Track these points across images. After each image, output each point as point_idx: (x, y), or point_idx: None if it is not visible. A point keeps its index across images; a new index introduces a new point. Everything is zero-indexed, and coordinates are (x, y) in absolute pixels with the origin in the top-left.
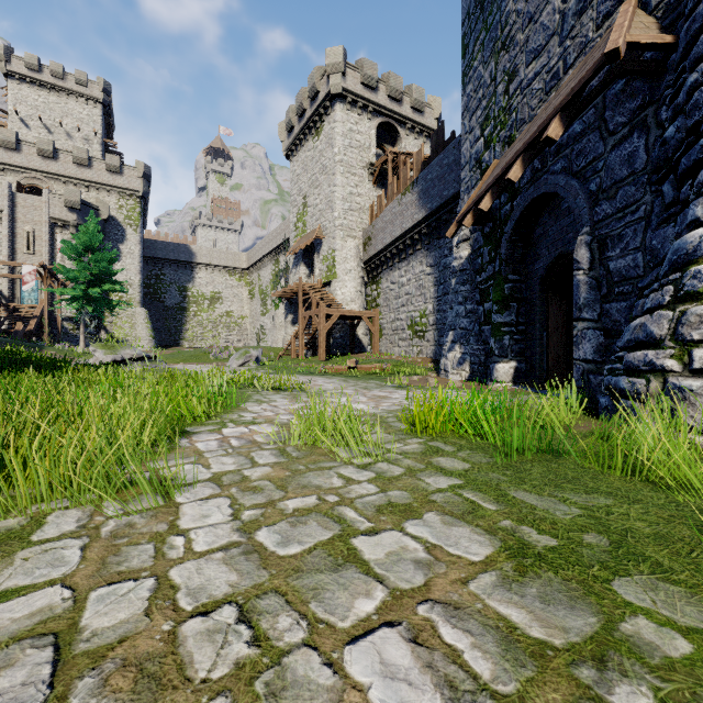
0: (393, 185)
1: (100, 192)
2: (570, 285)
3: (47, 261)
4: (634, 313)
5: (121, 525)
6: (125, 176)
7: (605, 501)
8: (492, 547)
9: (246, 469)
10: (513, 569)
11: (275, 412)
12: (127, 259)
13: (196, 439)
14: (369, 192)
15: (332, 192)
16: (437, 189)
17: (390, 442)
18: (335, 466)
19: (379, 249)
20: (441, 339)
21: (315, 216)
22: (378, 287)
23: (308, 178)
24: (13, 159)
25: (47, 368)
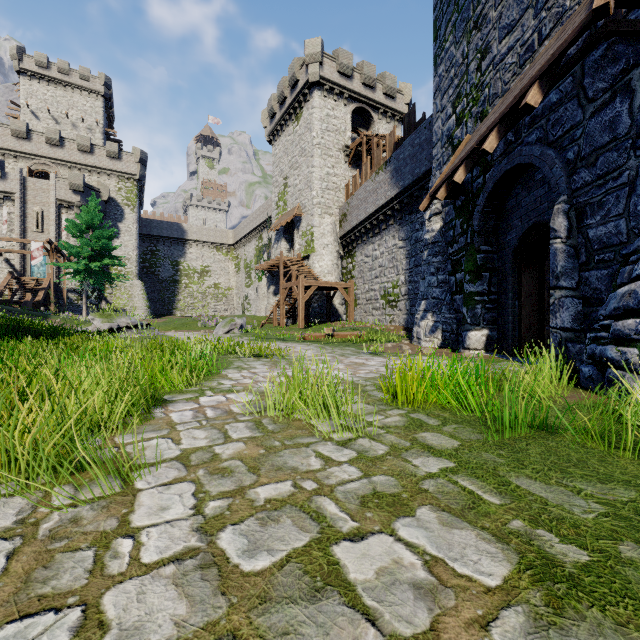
0: (367, 165)
1: (101, 176)
2: (543, 254)
3: (54, 239)
4: (619, 280)
5: (65, 520)
6: (124, 161)
7: (627, 493)
8: (508, 563)
9: (218, 445)
10: (544, 602)
11: (254, 379)
12: (126, 237)
13: (171, 409)
14: (345, 173)
15: (310, 173)
16: (409, 167)
17: (370, 413)
18: (313, 442)
19: (354, 225)
20: (412, 309)
21: (295, 196)
22: (353, 260)
23: (288, 160)
24: (24, 147)
25: (47, 335)
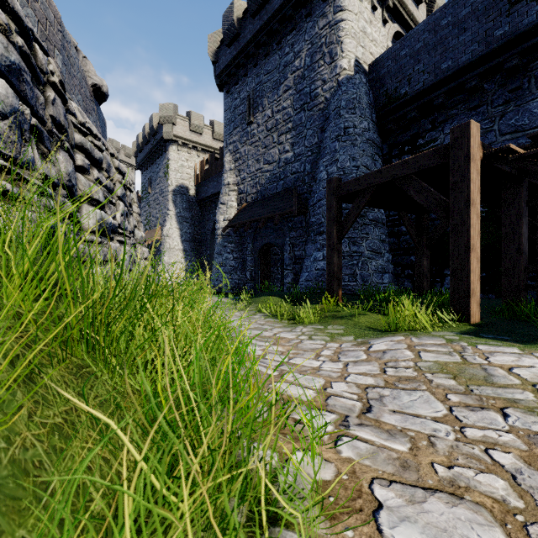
0: None
1: None
2: None
3: None
4: None
5: None
6: None
7: None
8: None
9: None
10: None
11: None
12: None
13: None
14: None
15: None
16: None
17: None
18: None
19: None
20: None
21: None
22: None
23: None
24: None
25: None
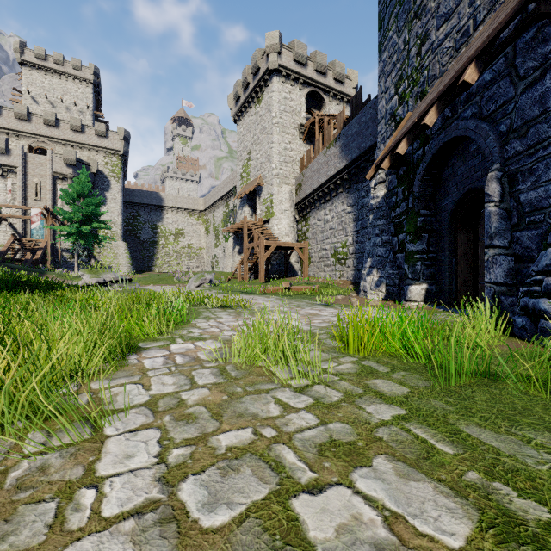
0: (320, 141)
1: (91, 152)
2: (476, 217)
3: (51, 206)
4: (549, 239)
5: (33, 468)
6: (110, 139)
7: None
8: (469, 520)
9: (184, 391)
10: None
11: (220, 328)
12: (112, 204)
13: (144, 356)
14: (300, 148)
15: (270, 148)
16: (356, 142)
17: (324, 360)
18: (272, 388)
19: (308, 193)
20: (359, 265)
21: (257, 168)
22: (307, 223)
23: (251, 137)
24: (25, 128)
25: (42, 289)
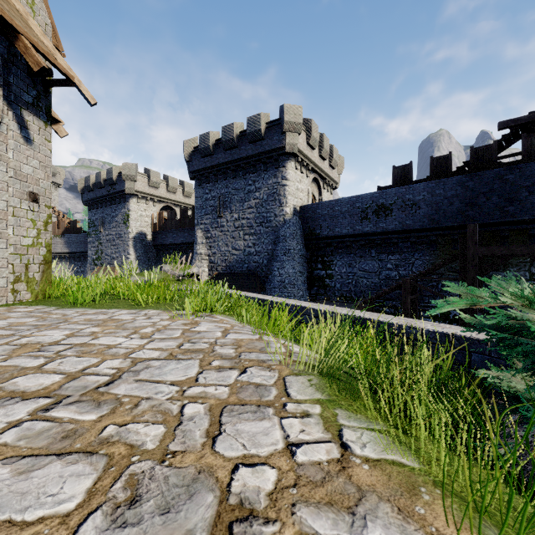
0: None
1: None
2: None
3: None
4: None
5: None
6: None
7: None
8: None
9: None
10: None
11: None
12: None
13: None
14: None
15: None
16: (75, 246)
17: None
18: None
19: None
20: None
21: None
22: None
23: None
24: None
25: None
